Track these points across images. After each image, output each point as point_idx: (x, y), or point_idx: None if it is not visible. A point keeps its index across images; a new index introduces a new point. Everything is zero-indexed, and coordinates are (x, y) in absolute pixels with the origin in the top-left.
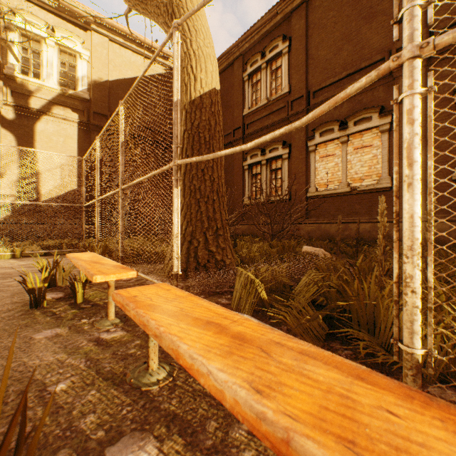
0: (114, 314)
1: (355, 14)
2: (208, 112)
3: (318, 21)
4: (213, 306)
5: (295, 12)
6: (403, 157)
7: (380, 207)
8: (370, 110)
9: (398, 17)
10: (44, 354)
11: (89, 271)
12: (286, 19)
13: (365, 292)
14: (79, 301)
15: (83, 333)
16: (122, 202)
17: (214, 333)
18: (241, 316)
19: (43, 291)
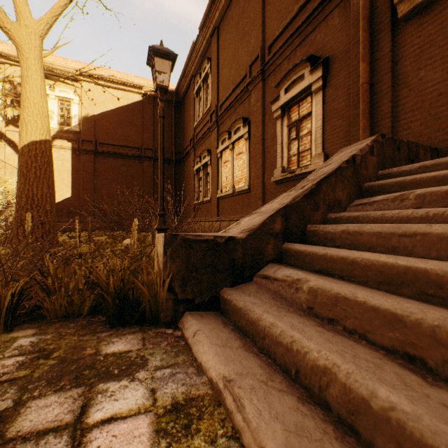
0: None
1: (237, 36)
2: (27, 156)
3: (223, 43)
4: None
5: (213, 37)
6: None
7: None
8: (239, 121)
9: None
10: None
11: None
12: (210, 43)
13: None
14: None
15: None
16: None
17: None
18: None
19: None
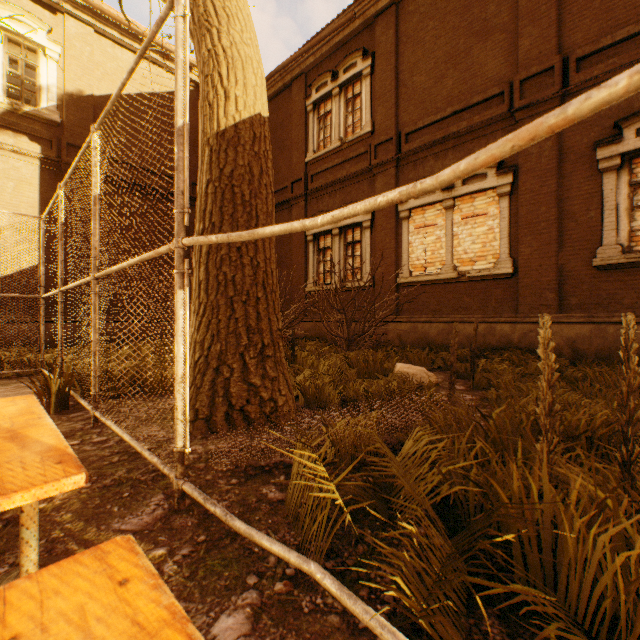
0: (35, 564)
1: (464, 27)
2: (248, 152)
3: (412, 32)
4: None
5: (380, 17)
6: None
7: (542, 331)
8: None
9: None
10: None
11: None
12: (367, 26)
13: (533, 499)
14: None
15: None
16: (95, 301)
17: None
18: None
19: None
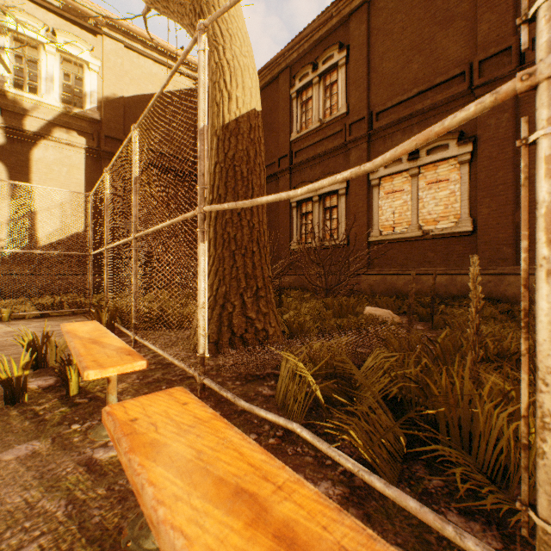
0: None
1: (428, 18)
2: (246, 139)
3: (382, 25)
4: (247, 444)
5: (354, 15)
6: (539, 229)
7: (472, 271)
8: (446, 136)
9: (529, 13)
10: (9, 491)
11: (81, 360)
12: (343, 23)
13: (456, 390)
14: (73, 392)
15: (71, 450)
16: (135, 254)
17: (246, 523)
18: (290, 473)
19: (24, 381)
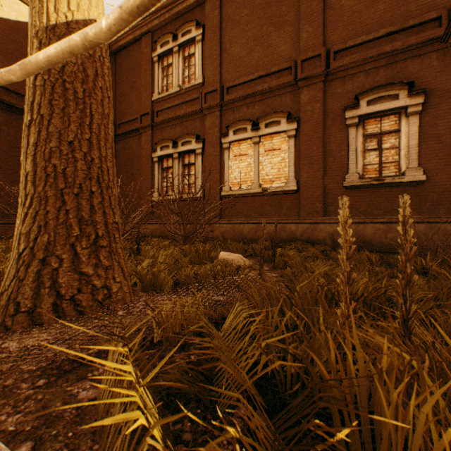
0: None
1: (266, 18)
2: None
3: (232, 15)
4: None
5: None
6: None
7: (341, 212)
8: (279, 114)
9: None
10: None
11: None
12: (199, 5)
13: (350, 371)
14: None
15: None
16: None
17: None
18: None
19: None
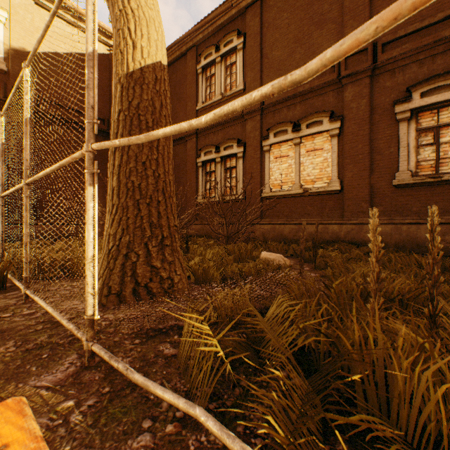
0: None
1: (307, 19)
2: (151, 90)
3: (272, 20)
4: None
5: (250, 8)
6: None
7: (371, 220)
8: (321, 114)
9: None
10: None
11: None
12: (240, 14)
13: (370, 346)
14: None
15: None
16: (27, 202)
17: None
18: None
19: None
